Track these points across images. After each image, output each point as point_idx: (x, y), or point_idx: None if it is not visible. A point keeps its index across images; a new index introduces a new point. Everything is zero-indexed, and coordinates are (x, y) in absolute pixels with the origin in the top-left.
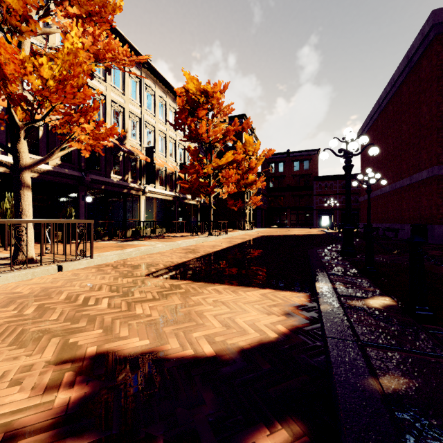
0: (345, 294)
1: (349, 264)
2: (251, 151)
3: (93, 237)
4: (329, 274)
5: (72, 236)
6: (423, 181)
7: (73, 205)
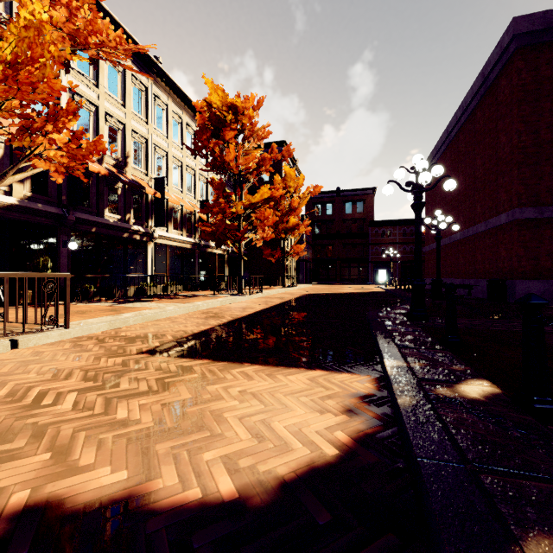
0: (427, 377)
1: (422, 332)
2: (293, 188)
3: (69, 298)
4: (400, 346)
5: (47, 296)
6: (501, 226)
7: (49, 253)
